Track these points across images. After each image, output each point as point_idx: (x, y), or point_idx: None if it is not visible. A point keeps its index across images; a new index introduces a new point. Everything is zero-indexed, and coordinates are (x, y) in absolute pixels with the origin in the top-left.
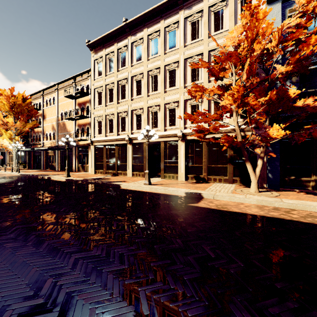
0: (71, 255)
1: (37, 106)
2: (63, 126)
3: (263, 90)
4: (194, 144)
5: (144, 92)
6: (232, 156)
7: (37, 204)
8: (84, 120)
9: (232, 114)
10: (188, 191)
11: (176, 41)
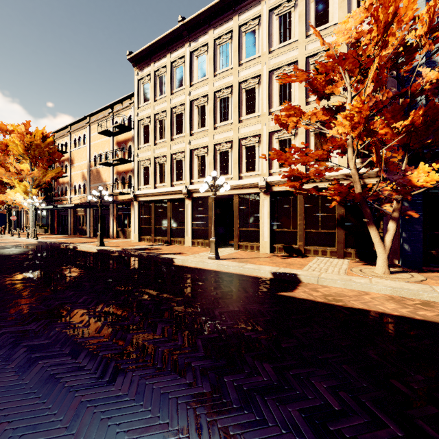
0: (74, 395)
1: (63, 148)
2: (97, 175)
3: (400, 110)
4: (284, 199)
5: (209, 123)
6: (343, 216)
7: (46, 290)
8: (126, 166)
9: (345, 151)
10: (277, 270)
11: (256, 45)
